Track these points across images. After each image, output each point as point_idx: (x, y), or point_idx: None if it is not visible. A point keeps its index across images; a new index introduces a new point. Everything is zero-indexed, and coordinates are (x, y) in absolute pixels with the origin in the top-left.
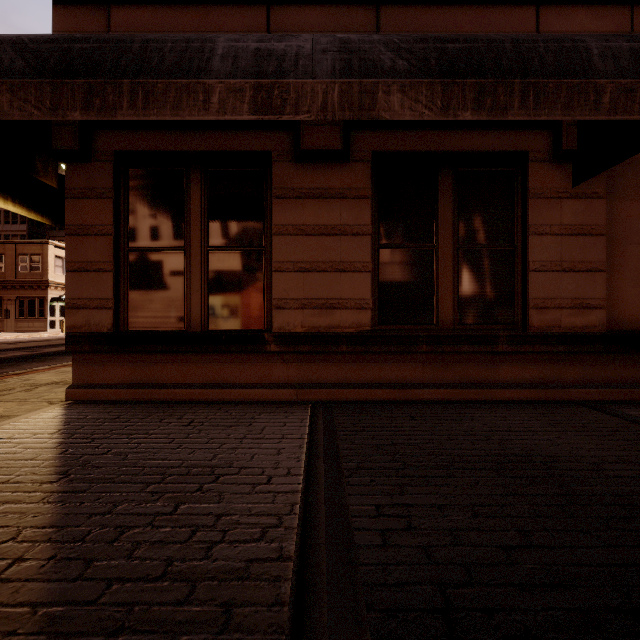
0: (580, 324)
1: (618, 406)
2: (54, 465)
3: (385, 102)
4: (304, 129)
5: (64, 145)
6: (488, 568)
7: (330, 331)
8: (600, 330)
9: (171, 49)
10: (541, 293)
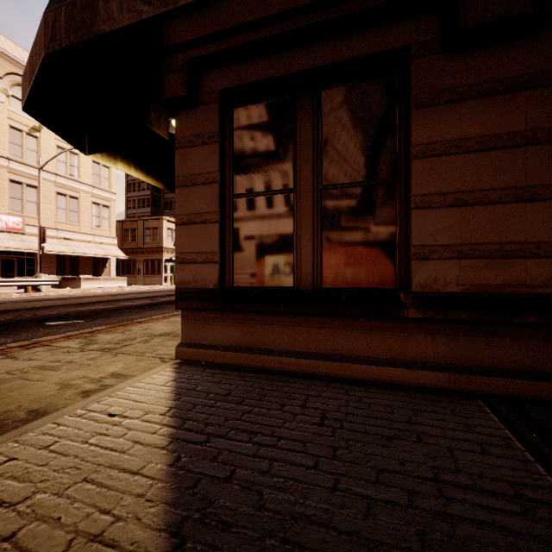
0: None
1: None
2: (163, 498)
3: None
4: None
5: (174, 93)
6: None
7: (506, 291)
8: None
9: None
10: None
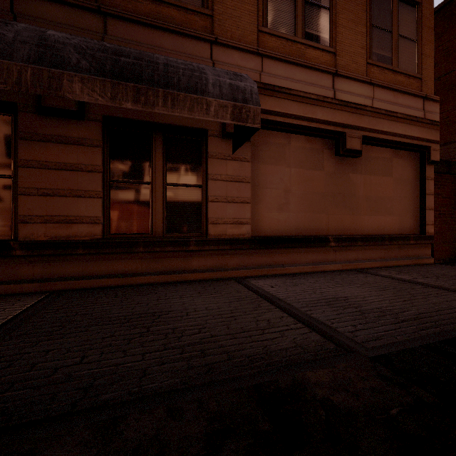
0: (237, 233)
1: (252, 279)
2: None
3: (69, 87)
4: None
5: None
6: (30, 381)
7: (69, 239)
8: (248, 236)
9: None
10: (215, 215)
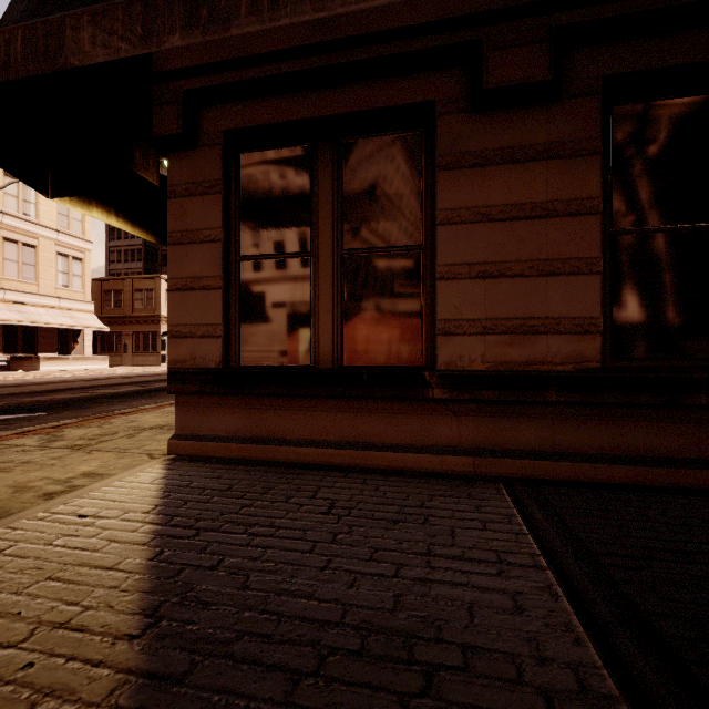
0: None
1: None
2: (140, 587)
3: None
4: (488, 57)
5: (166, 130)
6: None
7: (529, 369)
8: None
9: None
10: None
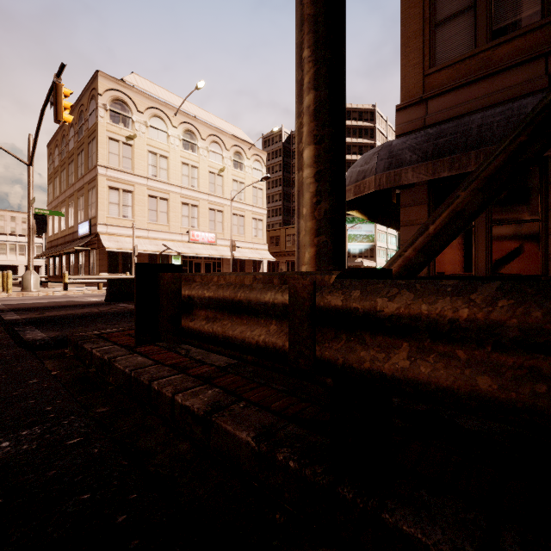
0: None
1: None
2: None
3: None
4: None
5: None
6: None
7: None
8: None
9: (497, 127)
10: None
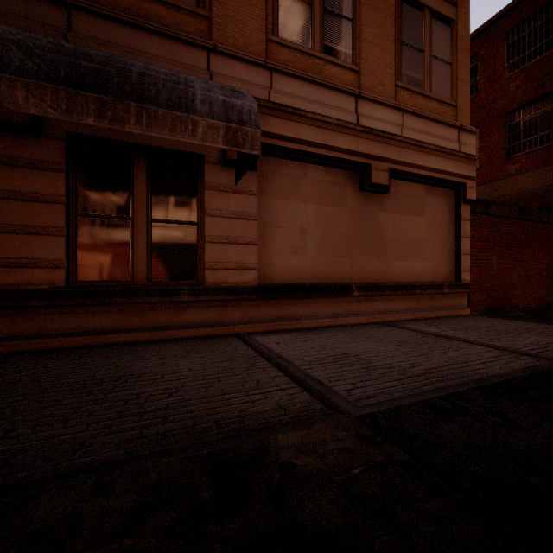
0: (241, 280)
1: (259, 335)
2: None
3: (9, 94)
4: None
5: None
6: None
7: (20, 288)
8: (254, 284)
9: None
10: (214, 258)
